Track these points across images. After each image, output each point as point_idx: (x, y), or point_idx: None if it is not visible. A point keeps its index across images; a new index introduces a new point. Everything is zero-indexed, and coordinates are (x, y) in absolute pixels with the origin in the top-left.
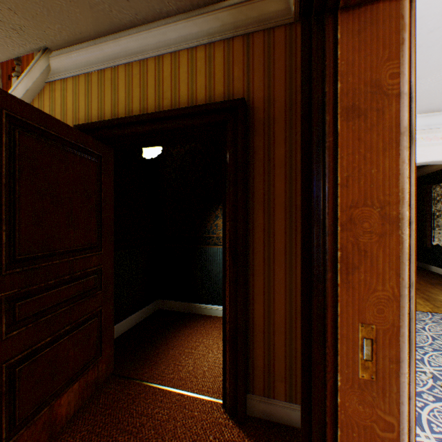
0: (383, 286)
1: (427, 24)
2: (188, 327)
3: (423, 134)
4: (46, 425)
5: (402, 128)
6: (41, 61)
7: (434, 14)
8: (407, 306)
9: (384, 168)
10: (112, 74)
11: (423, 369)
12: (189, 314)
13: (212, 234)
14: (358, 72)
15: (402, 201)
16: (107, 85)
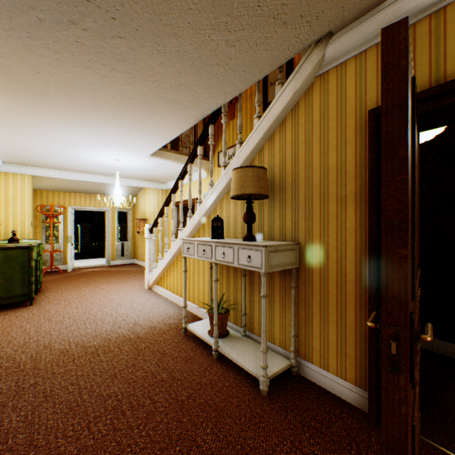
0: None
1: None
2: None
3: None
4: None
5: None
6: (312, 54)
7: None
8: None
9: None
10: (429, 24)
11: None
12: None
13: None
14: None
15: None
16: (418, 43)
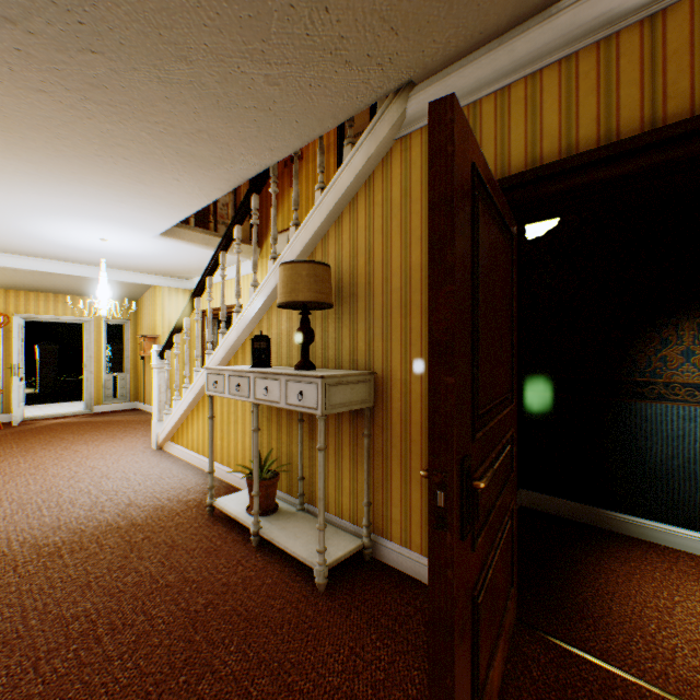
0: None
1: None
2: (612, 556)
3: None
4: (487, 699)
5: None
6: (391, 108)
7: None
8: None
9: None
10: (525, 89)
11: None
12: (593, 529)
13: (649, 377)
14: None
15: None
16: (514, 111)
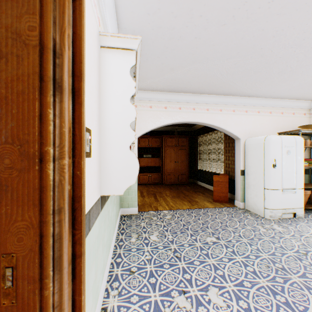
0: (24, 217)
1: (166, 33)
2: None
3: (184, 105)
4: None
5: (48, 77)
6: None
7: (167, 27)
8: (53, 230)
9: (24, 110)
10: None
11: (171, 247)
12: None
13: None
14: (1, 16)
15: (47, 140)
16: None
